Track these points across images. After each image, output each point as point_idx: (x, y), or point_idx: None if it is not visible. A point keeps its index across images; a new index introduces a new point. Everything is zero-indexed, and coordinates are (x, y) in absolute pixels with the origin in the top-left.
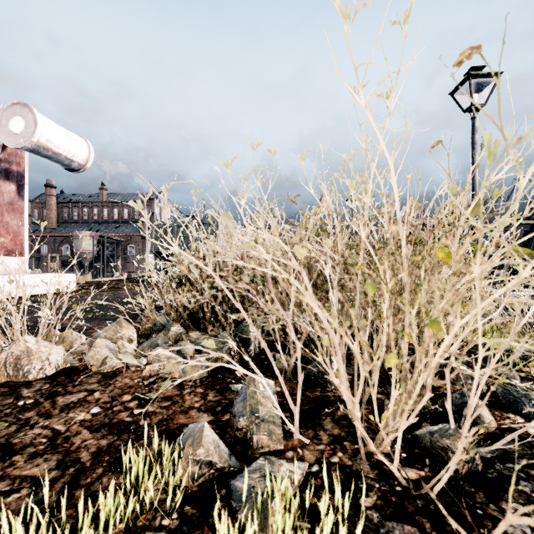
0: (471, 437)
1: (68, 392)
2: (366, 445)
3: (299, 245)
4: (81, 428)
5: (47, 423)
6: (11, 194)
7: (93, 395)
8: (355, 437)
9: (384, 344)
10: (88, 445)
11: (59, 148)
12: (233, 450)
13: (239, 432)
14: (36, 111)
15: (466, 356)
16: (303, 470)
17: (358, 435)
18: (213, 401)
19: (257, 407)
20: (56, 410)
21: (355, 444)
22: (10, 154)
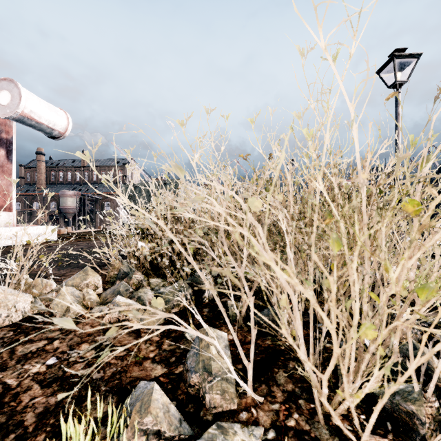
0: (437, 402)
1: (29, 341)
2: (322, 405)
3: (253, 198)
4: (33, 382)
5: (0, 376)
6: (1, 158)
7: (52, 343)
8: (309, 394)
9: (356, 310)
10: (35, 403)
11: (41, 119)
12: (184, 410)
13: (191, 389)
14: (20, 86)
15: (401, 301)
16: (258, 439)
17: (315, 395)
18: (167, 351)
19: (210, 363)
20: (12, 361)
21: (311, 402)
22: (0, 124)
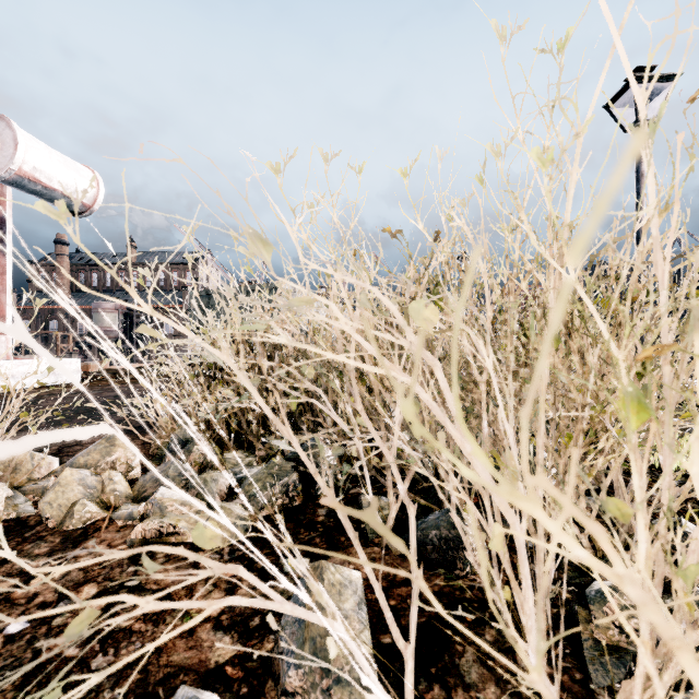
0: None
1: None
2: None
3: (419, 301)
4: None
5: None
6: None
7: (27, 584)
8: None
9: None
10: None
11: (53, 181)
12: None
13: None
14: (16, 126)
15: None
16: None
17: None
18: None
19: (326, 646)
20: None
21: None
22: None
